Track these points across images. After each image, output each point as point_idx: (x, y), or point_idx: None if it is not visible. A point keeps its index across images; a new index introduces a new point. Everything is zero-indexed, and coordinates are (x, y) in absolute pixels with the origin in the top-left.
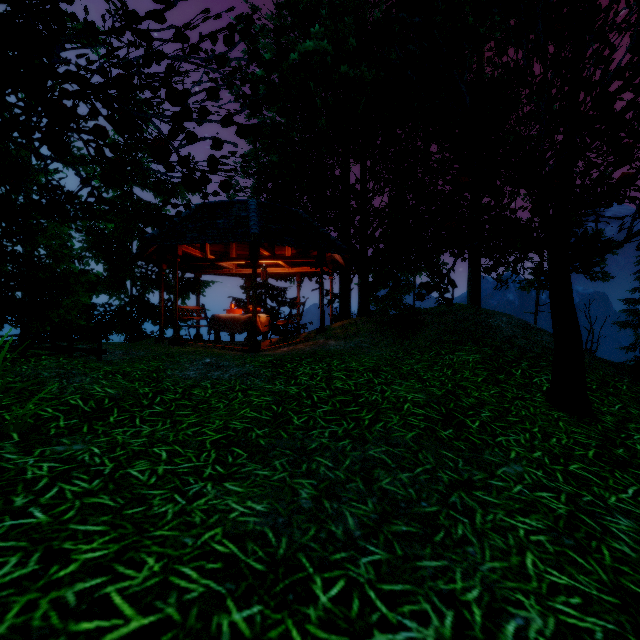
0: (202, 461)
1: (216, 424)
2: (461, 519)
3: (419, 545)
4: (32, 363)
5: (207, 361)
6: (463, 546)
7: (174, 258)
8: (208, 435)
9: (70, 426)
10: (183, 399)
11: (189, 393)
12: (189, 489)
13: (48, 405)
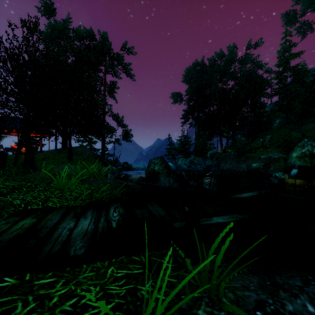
0: None
1: None
2: None
3: None
4: None
5: None
6: None
7: None
8: None
9: None
10: None
11: None
12: None
13: None
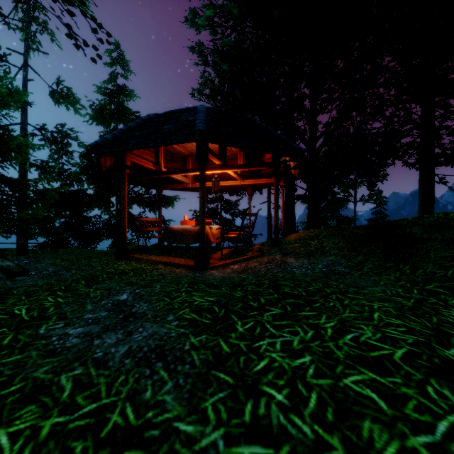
0: None
1: None
2: None
3: None
4: None
5: (121, 298)
6: None
7: (122, 168)
8: None
9: None
10: None
11: None
12: None
13: None
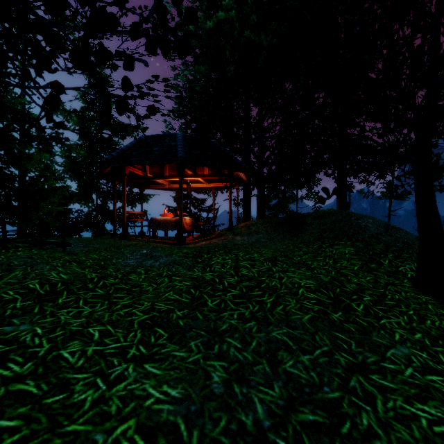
0: (128, 341)
1: (144, 305)
2: (364, 406)
3: (328, 438)
4: (10, 253)
5: (144, 252)
6: (371, 440)
7: (123, 176)
8: (137, 315)
9: (24, 307)
10: (121, 283)
11: (126, 278)
12: (112, 372)
13: (11, 288)
